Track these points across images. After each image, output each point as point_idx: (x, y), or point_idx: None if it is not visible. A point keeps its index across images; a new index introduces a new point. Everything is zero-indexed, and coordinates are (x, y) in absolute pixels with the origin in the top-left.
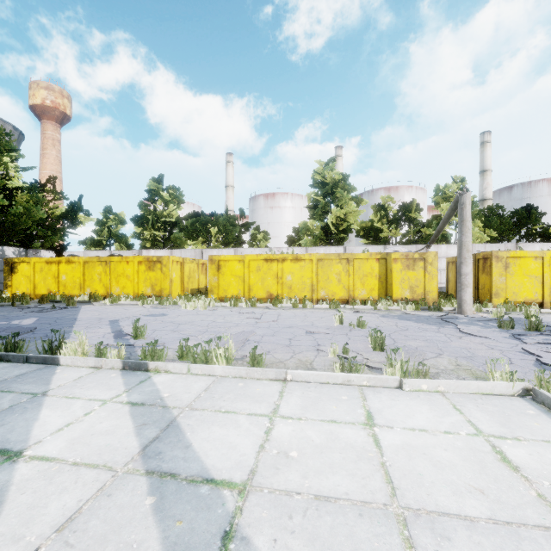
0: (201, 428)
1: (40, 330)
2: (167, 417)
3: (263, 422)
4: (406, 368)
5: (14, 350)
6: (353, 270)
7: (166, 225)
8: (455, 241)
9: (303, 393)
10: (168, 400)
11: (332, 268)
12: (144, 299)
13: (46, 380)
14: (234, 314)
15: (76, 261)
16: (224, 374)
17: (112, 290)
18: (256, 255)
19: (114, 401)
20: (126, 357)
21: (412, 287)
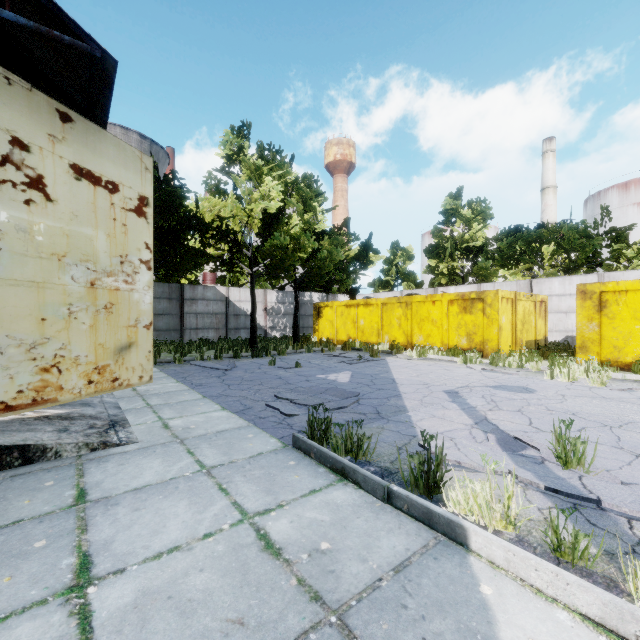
0: None
1: (363, 397)
2: None
3: None
4: None
5: (356, 453)
6: None
7: (468, 251)
8: None
9: None
10: None
11: None
12: (458, 353)
13: None
14: None
15: (373, 303)
16: None
17: (413, 339)
18: None
19: None
20: None
21: None
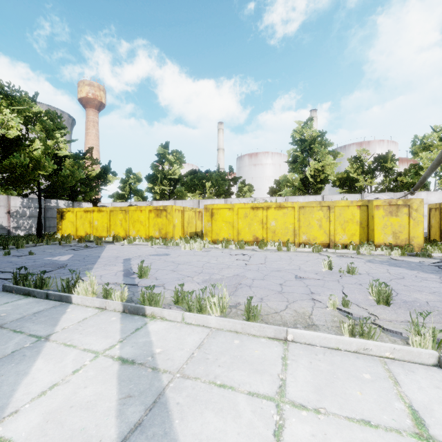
0: (193, 412)
1: (70, 266)
2: (155, 386)
3: (269, 411)
4: (441, 339)
5: (41, 286)
6: (334, 217)
7: (171, 181)
8: (434, 188)
9: (311, 362)
10: (159, 359)
11: (313, 214)
12: (153, 240)
13: (55, 321)
14: (225, 256)
15: (104, 210)
16: (218, 327)
17: (130, 233)
18: (243, 203)
19: (106, 355)
20: (128, 298)
21: (395, 232)
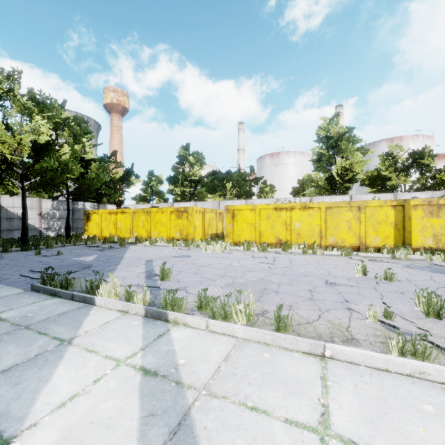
0: (222, 440)
1: (95, 266)
2: (179, 404)
3: None
4: None
5: (67, 287)
6: (365, 218)
7: (192, 182)
8: None
9: (356, 385)
10: (183, 371)
11: (342, 215)
12: (174, 241)
13: (78, 323)
14: (248, 258)
15: (127, 212)
16: (245, 337)
17: (151, 234)
18: (266, 204)
19: (128, 363)
20: (150, 301)
21: (437, 235)
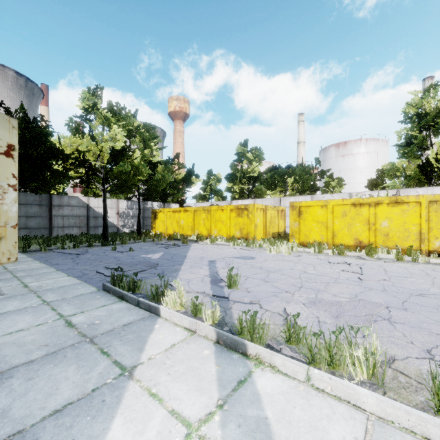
0: None
1: (161, 265)
2: None
3: None
4: None
5: (134, 289)
6: None
7: (250, 179)
8: None
9: None
10: None
11: None
12: (234, 240)
13: (142, 342)
14: (324, 263)
15: (189, 210)
16: (381, 414)
17: (211, 232)
18: (341, 199)
19: (202, 436)
20: (220, 317)
21: None
